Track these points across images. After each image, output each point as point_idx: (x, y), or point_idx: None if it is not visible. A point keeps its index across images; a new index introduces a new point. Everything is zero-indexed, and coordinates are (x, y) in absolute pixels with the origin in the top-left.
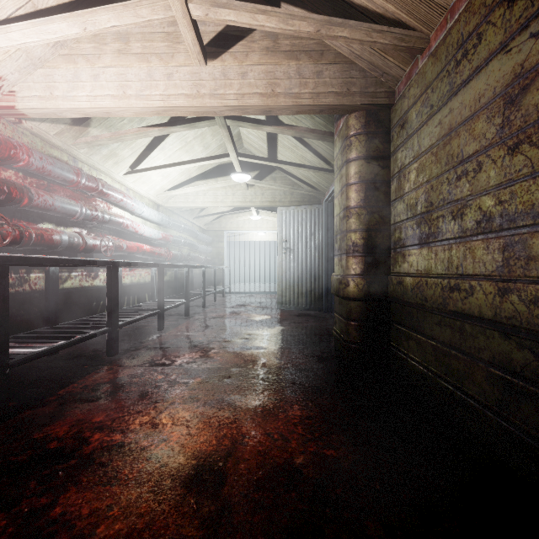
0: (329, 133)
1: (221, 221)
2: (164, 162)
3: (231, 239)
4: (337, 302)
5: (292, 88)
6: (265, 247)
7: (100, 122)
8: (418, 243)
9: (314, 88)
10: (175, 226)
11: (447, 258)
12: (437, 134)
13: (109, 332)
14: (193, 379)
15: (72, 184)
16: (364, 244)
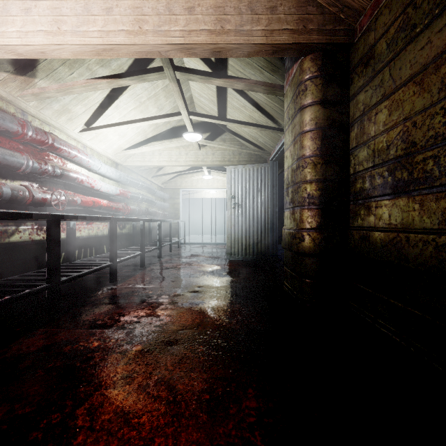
0: (279, 86)
1: (176, 180)
2: (120, 121)
3: (186, 197)
4: (288, 257)
5: (243, 24)
6: (216, 203)
7: (47, 73)
8: (392, 193)
9: (267, 25)
10: (133, 184)
11: (443, 208)
12: (424, 57)
13: (49, 289)
14: (132, 347)
15: (17, 136)
16: (320, 196)
